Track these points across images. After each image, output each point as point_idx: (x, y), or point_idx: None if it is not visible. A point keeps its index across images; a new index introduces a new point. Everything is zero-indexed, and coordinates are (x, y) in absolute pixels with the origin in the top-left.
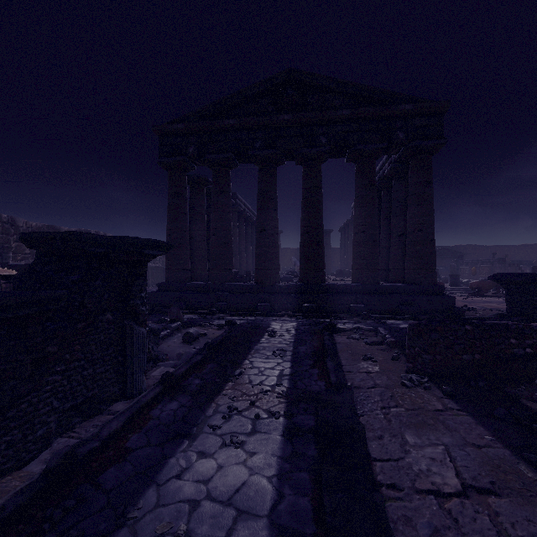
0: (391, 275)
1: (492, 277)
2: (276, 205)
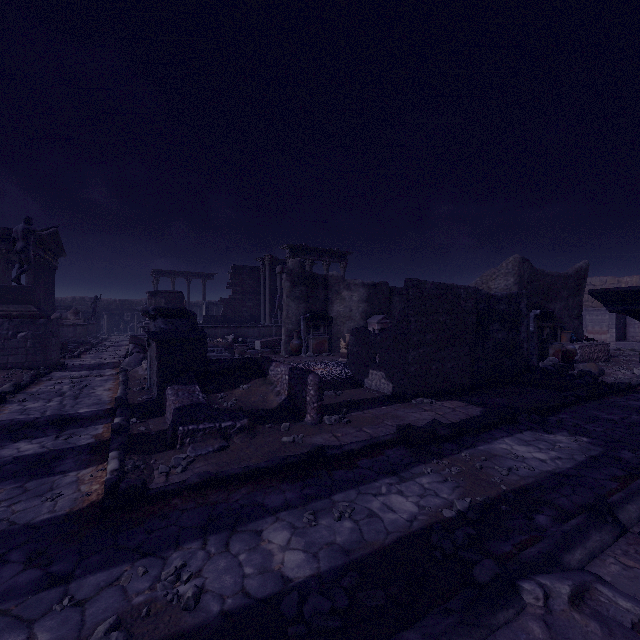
0: None
1: (158, 336)
2: None
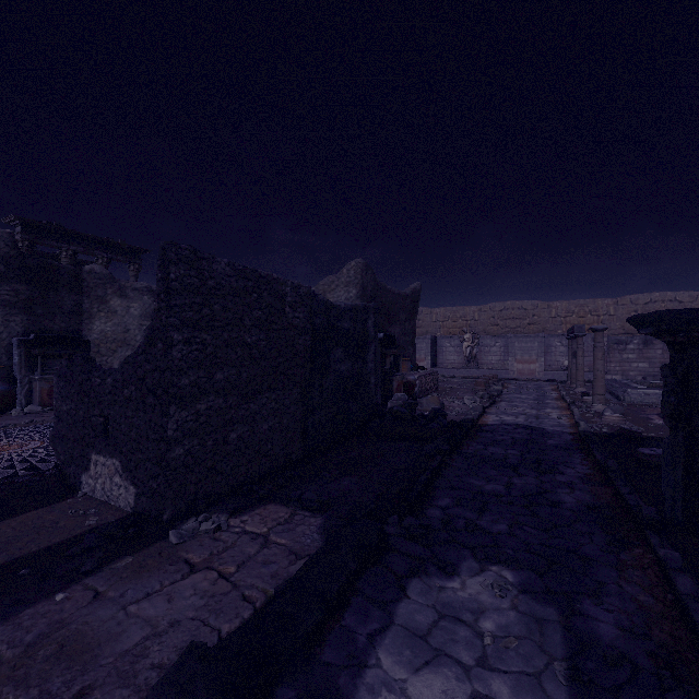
0: None
1: None
2: None
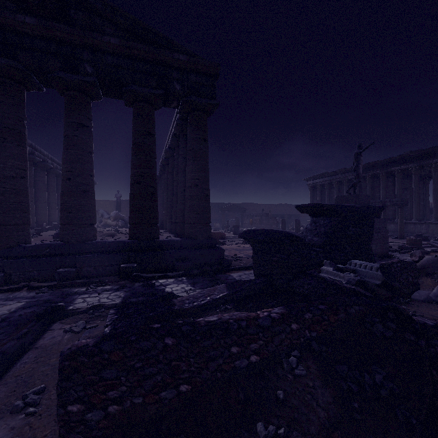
0: (177, 228)
1: (241, 234)
2: (21, 138)
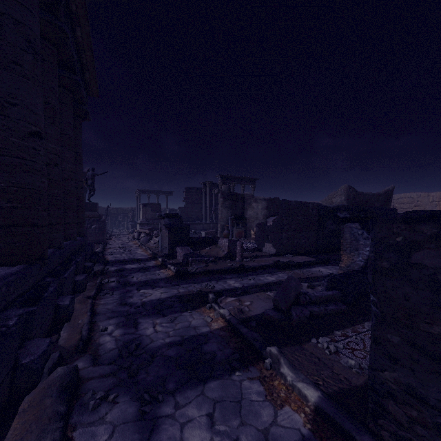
0: None
1: (171, 226)
2: None
